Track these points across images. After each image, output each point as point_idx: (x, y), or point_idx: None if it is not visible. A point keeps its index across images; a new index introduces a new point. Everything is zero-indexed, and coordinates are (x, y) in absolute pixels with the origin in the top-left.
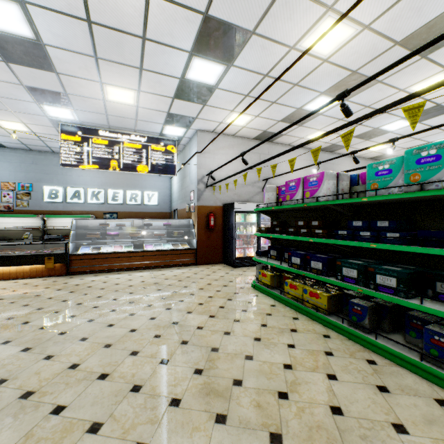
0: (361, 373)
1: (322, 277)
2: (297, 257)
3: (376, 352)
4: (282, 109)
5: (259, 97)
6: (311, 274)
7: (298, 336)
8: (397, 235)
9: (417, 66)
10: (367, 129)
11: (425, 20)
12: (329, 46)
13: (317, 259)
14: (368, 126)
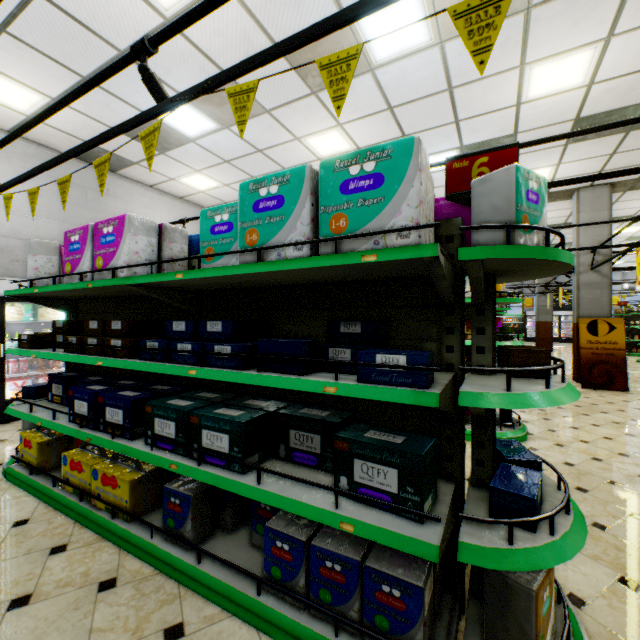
0: None
1: (120, 443)
2: (83, 401)
3: (198, 590)
4: (114, 104)
5: None
6: (101, 437)
7: (19, 623)
8: (229, 350)
9: (310, 106)
10: None
11: (307, 24)
12: None
13: (116, 403)
14: None
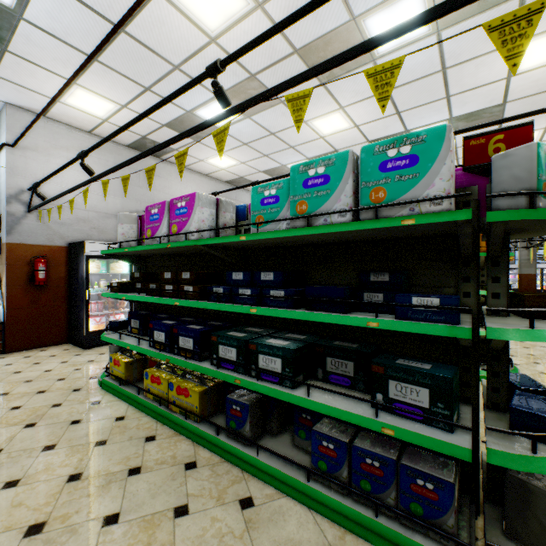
0: (225, 542)
1: (193, 363)
2: (161, 331)
3: (257, 475)
4: (165, 106)
5: (96, 51)
6: (177, 358)
7: (138, 485)
8: (282, 294)
9: (318, 95)
10: (275, 164)
11: (322, 30)
12: (216, 15)
13: (187, 334)
14: (276, 161)
